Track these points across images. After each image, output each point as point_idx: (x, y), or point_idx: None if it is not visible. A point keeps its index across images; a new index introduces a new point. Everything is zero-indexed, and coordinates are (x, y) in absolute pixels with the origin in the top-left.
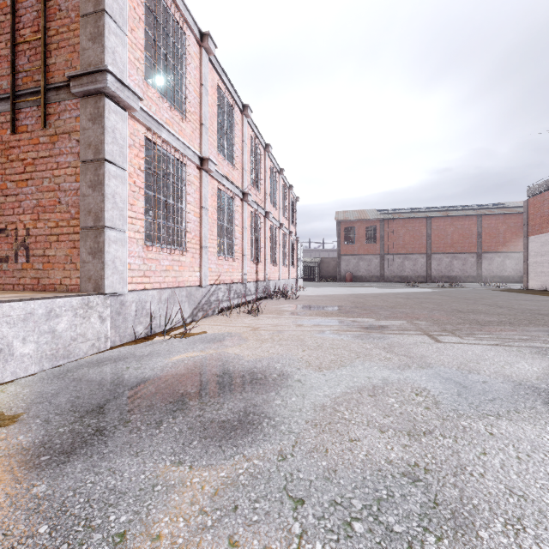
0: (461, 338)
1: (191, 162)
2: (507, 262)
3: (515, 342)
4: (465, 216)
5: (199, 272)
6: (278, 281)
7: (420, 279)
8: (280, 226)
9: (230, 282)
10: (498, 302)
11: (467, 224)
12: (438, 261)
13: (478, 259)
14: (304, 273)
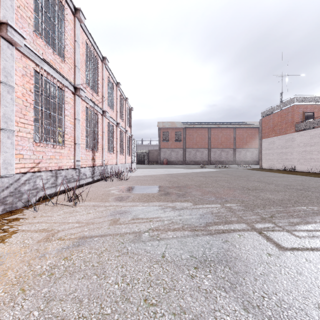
0: (294, 235)
1: None
2: (247, 153)
3: None
4: (227, 128)
5: None
6: (115, 165)
7: (205, 162)
8: (117, 124)
9: (57, 169)
10: (261, 178)
11: (228, 132)
12: (214, 152)
13: (234, 151)
14: (138, 159)
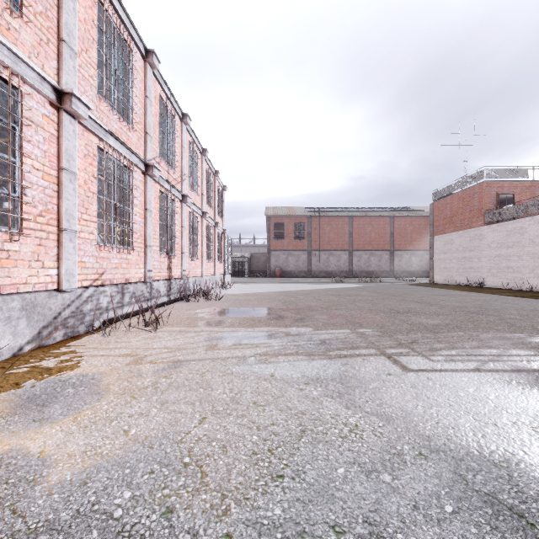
0: (429, 359)
1: (36, 91)
2: (413, 258)
3: (494, 362)
4: (380, 217)
5: (56, 268)
6: (200, 278)
7: (343, 274)
8: (203, 214)
9: (123, 282)
10: (423, 298)
11: (382, 224)
12: (359, 257)
13: (391, 256)
14: (234, 268)
